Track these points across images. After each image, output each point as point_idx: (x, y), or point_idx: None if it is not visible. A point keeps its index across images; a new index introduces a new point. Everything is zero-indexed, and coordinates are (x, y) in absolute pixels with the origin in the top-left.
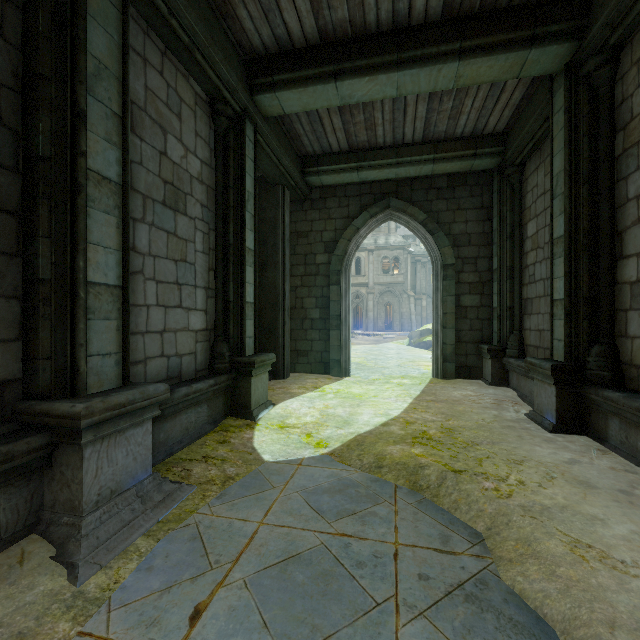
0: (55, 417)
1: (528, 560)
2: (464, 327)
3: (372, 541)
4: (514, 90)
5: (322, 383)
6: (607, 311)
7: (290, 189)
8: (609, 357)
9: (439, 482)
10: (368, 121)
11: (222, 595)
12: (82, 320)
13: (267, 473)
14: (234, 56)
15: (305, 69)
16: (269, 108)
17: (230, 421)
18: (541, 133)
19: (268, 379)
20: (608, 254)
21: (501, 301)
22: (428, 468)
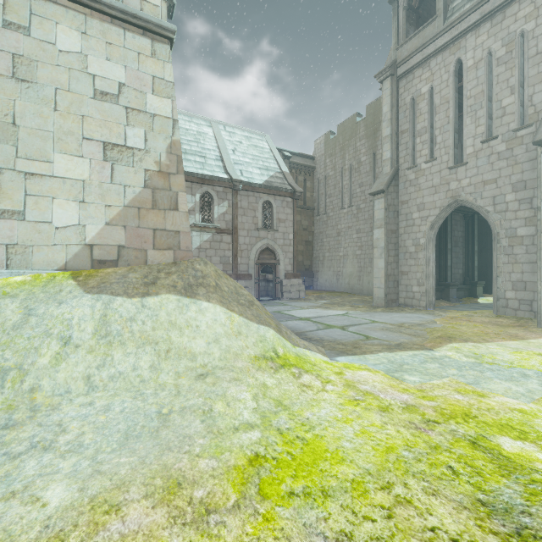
0: (445, 284)
1: None
2: None
3: None
4: None
5: None
6: None
7: None
8: None
9: None
10: None
11: (473, 306)
12: (447, 271)
13: (481, 303)
14: None
15: None
16: None
17: (469, 297)
18: None
19: (483, 293)
20: None
21: None
22: None
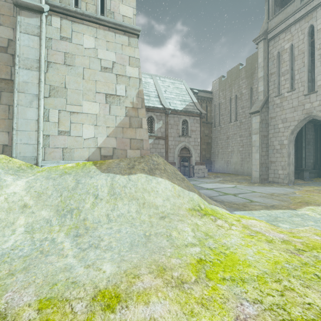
0: (301, 169)
1: None
2: None
3: None
4: None
5: None
6: None
7: None
8: None
9: None
10: None
11: None
12: (302, 161)
13: None
14: None
15: None
16: None
17: (318, 178)
18: None
19: None
20: None
21: None
22: None
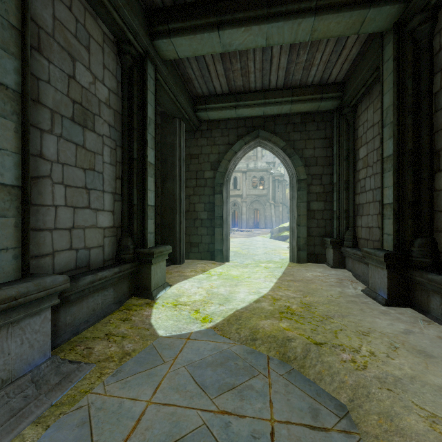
0: None
1: (394, 438)
2: (313, 225)
3: (250, 418)
4: (352, 47)
5: (209, 267)
6: (427, 212)
7: (185, 121)
8: (429, 247)
9: (304, 354)
10: (243, 69)
11: None
12: None
13: (160, 348)
14: (136, 4)
15: (194, 19)
16: (166, 52)
17: (133, 301)
18: (371, 80)
19: (168, 265)
20: (428, 168)
21: (340, 206)
22: (294, 341)
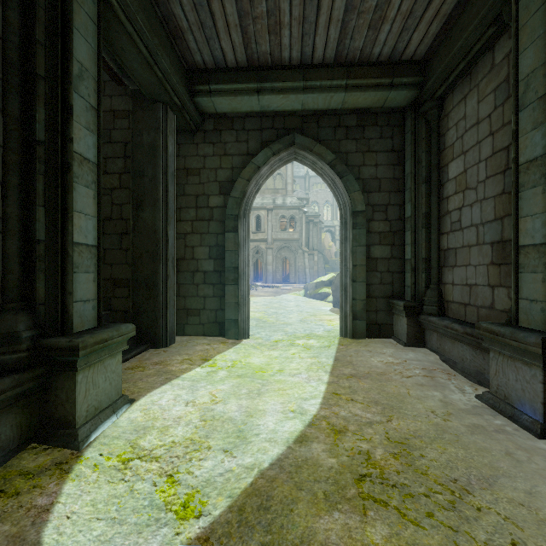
0: None
1: None
2: (374, 281)
3: None
4: None
5: (214, 351)
6: None
7: (175, 111)
8: None
9: None
10: (272, 16)
11: None
12: None
13: None
14: None
15: None
16: None
17: (26, 458)
18: (480, 46)
19: (143, 349)
20: None
21: (416, 252)
22: None
